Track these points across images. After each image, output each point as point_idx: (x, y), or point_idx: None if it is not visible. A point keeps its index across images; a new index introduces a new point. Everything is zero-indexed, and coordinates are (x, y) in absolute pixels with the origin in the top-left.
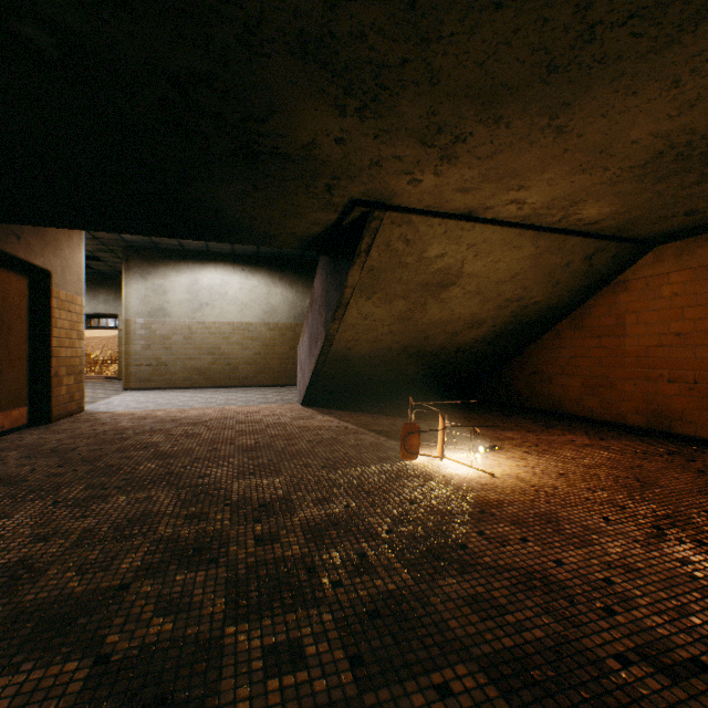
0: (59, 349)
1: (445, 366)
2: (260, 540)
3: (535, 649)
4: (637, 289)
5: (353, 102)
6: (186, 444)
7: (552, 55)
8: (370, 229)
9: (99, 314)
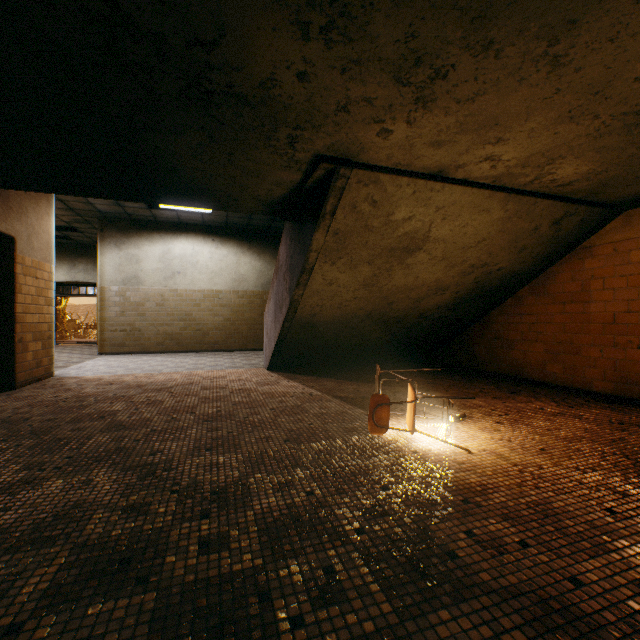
0: (24, 315)
1: (407, 332)
2: (205, 545)
3: None
4: (604, 254)
5: (318, 17)
6: (145, 413)
7: None
8: (335, 188)
9: (78, 283)
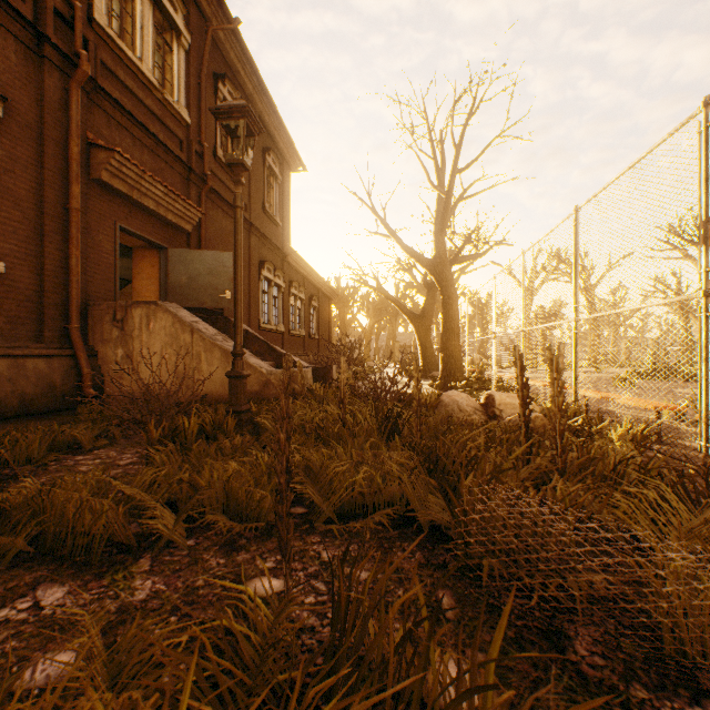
0: None
1: None
2: None
3: None
4: (128, 295)
5: None
6: None
7: None
8: None
9: None
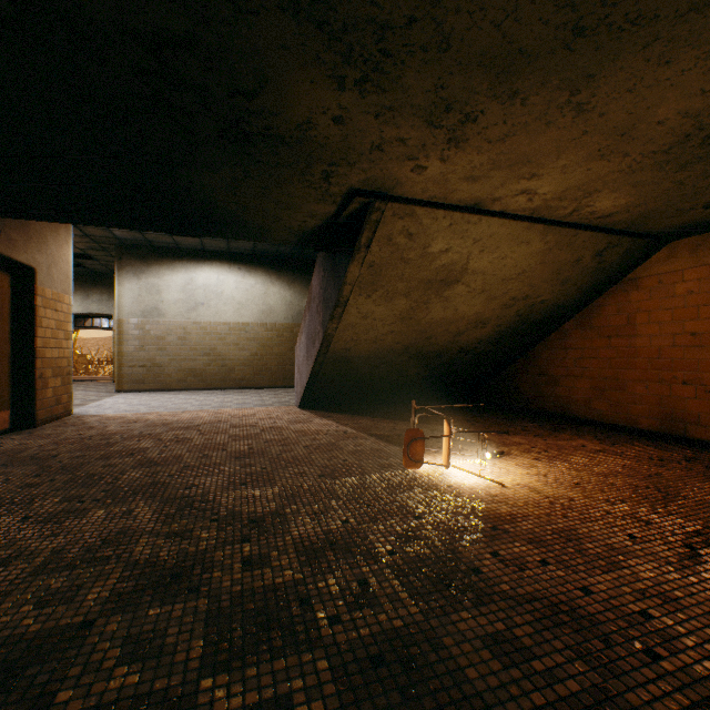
0: (44, 349)
1: (447, 367)
2: (248, 563)
3: (572, 709)
4: (649, 287)
5: (353, 72)
6: (175, 450)
7: (580, 14)
8: (370, 222)
9: (92, 314)
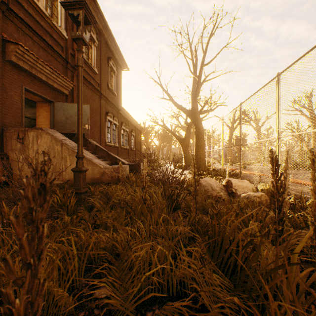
0: None
1: None
2: None
3: None
4: None
5: None
6: None
7: None
8: None
9: None
